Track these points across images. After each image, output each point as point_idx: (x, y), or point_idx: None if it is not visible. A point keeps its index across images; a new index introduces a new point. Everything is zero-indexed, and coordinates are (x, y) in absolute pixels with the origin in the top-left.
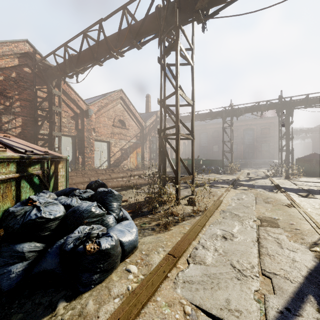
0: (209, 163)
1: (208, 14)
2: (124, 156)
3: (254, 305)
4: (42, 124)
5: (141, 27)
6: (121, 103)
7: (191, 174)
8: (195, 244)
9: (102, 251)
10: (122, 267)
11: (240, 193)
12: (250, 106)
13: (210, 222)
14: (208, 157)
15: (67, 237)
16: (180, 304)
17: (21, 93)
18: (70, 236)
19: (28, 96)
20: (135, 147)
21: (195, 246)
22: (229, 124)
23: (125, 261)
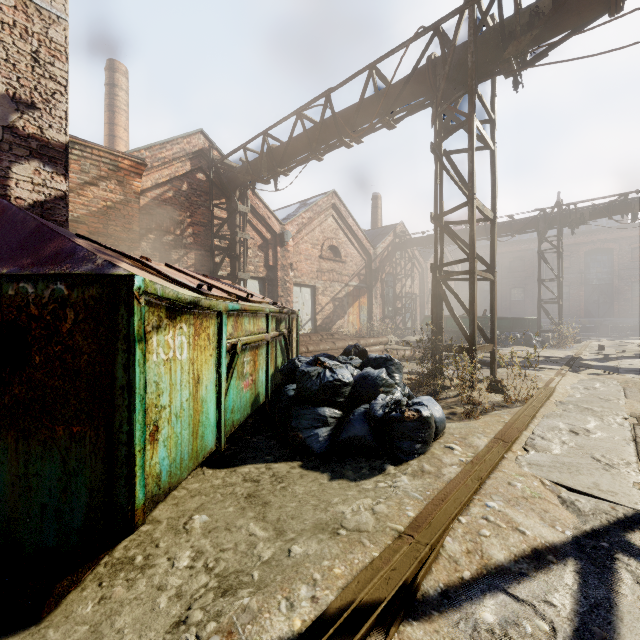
0: (508, 325)
1: (526, 60)
2: (338, 312)
3: (634, 491)
4: (222, 261)
5: (399, 96)
6: (333, 216)
7: (490, 342)
8: (528, 435)
9: (424, 418)
10: (438, 445)
11: (589, 380)
12: (605, 203)
13: (543, 413)
14: (499, 313)
15: (371, 404)
16: (534, 477)
17: (193, 214)
18: (375, 402)
19: (202, 217)
20: (356, 295)
21: (530, 437)
22: (553, 244)
23: (437, 441)
